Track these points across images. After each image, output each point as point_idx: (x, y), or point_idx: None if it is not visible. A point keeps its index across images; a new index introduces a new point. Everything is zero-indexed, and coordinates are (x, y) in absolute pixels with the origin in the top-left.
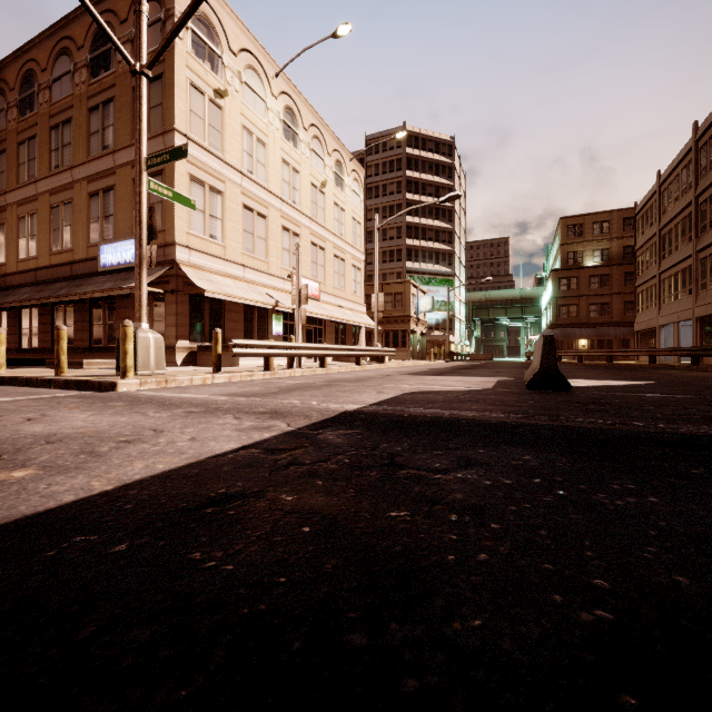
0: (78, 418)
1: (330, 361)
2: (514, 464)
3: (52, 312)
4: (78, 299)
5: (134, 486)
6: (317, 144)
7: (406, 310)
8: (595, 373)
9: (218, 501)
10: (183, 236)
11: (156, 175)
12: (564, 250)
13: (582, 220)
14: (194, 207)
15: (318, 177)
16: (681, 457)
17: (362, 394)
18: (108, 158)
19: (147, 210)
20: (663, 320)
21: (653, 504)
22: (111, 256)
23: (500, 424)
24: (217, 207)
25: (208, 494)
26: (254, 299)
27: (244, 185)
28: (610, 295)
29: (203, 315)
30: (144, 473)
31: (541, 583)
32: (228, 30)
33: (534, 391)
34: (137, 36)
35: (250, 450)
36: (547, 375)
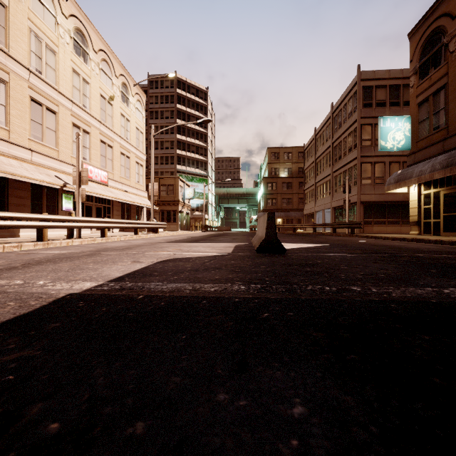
0: None
1: (118, 231)
2: None
3: None
4: None
5: None
6: (106, 66)
7: (176, 197)
8: (290, 238)
9: None
10: None
11: None
12: (270, 167)
13: (278, 150)
14: None
15: (107, 91)
16: None
17: (114, 265)
18: None
19: None
20: (317, 209)
21: None
22: None
23: (242, 304)
24: None
25: None
26: (39, 179)
27: (31, 80)
28: (292, 194)
29: None
30: None
31: None
32: None
33: (261, 254)
34: None
35: None
36: (270, 242)
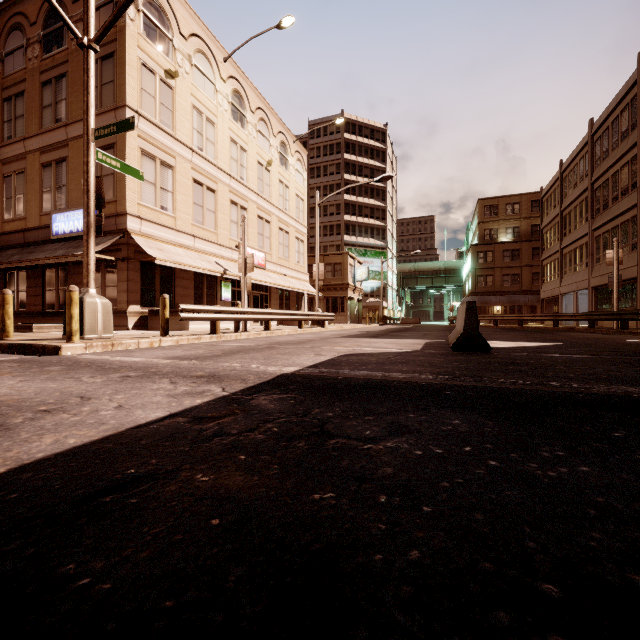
0: (5, 385)
1: (276, 324)
2: (444, 430)
3: (5, 277)
4: (31, 266)
5: (30, 468)
6: (263, 125)
7: (344, 279)
8: (509, 335)
9: (122, 485)
10: (134, 207)
11: (108, 148)
12: (482, 228)
13: (497, 202)
14: (142, 178)
15: (264, 156)
16: (600, 419)
17: (300, 356)
18: (61, 131)
19: (95, 180)
20: (564, 289)
21: (586, 475)
22: (64, 224)
23: (428, 386)
24: (168, 180)
25: (114, 476)
26: (203, 267)
27: (194, 161)
28: (520, 267)
29: (154, 281)
30: (49, 450)
31: (482, 593)
32: (179, 15)
33: (458, 352)
34: (84, 10)
35: (177, 418)
36: (470, 338)
